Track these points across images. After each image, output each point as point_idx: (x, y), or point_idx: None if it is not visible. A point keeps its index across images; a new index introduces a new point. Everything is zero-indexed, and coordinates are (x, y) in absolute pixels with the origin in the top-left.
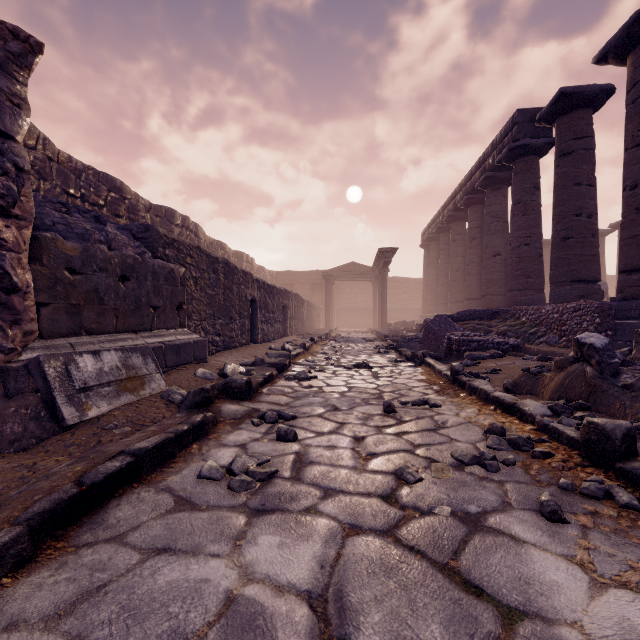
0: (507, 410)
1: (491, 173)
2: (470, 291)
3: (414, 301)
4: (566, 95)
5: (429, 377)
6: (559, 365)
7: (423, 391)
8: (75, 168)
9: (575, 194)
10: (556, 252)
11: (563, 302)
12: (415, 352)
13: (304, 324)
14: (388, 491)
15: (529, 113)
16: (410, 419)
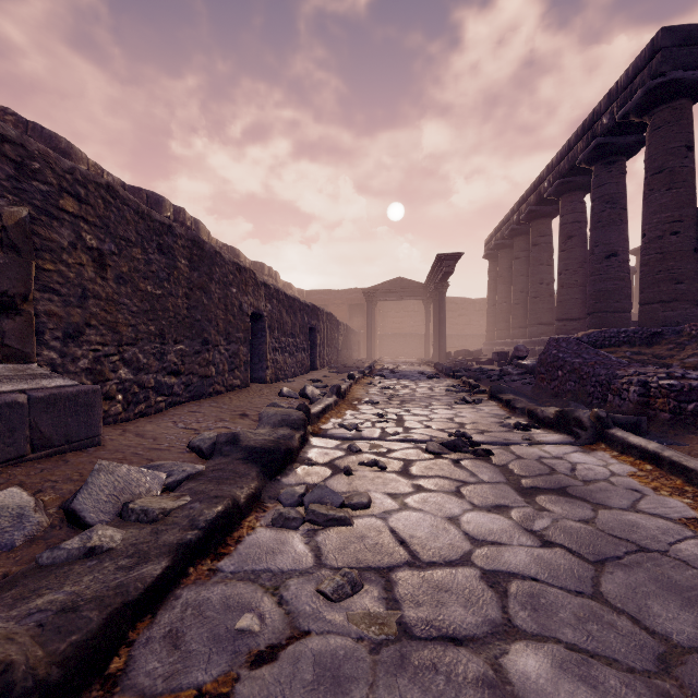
0: None
1: (605, 138)
2: (564, 309)
3: (472, 326)
4: None
5: None
6: None
7: None
8: None
9: None
10: None
11: None
12: (571, 412)
13: (340, 353)
14: None
15: (680, 32)
16: None
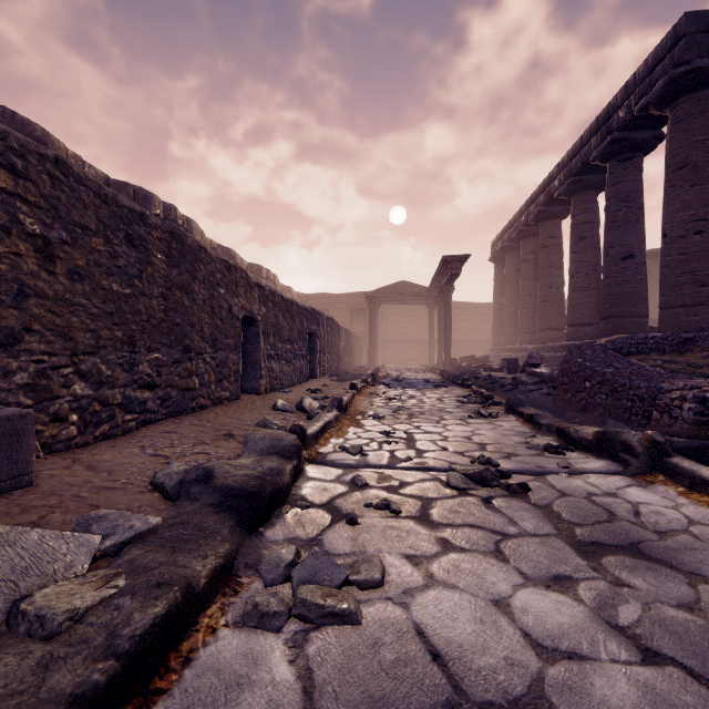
0: None
1: (621, 133)
2: (576, 313)
3: (477, 331)
4: None
5: None
6: None
7: None
8: None
9: None
10: None
11: None
12: (616, 434)
13: (341, 360)
14: None
15: (705, 18)
16: None
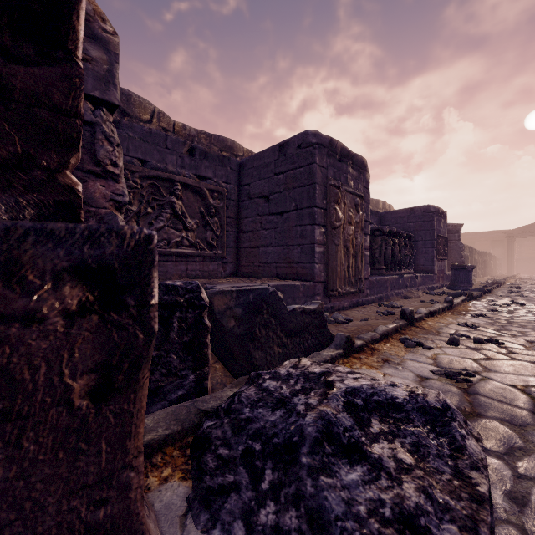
0: None
1: None
2: None
3: None
4: None
5: None
6: None
7: None
8: None
9: None
10: None
11: None
12: None
13: (492, 270)
14: None
15: None
16: None
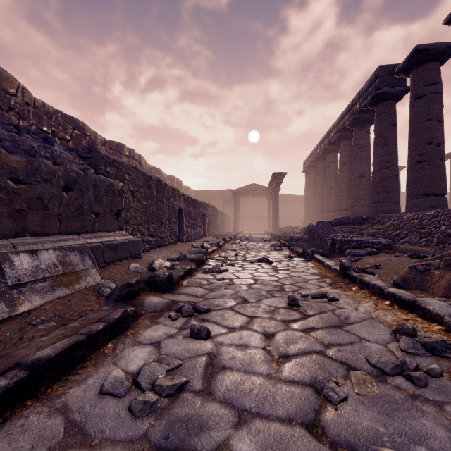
0: (405, 306)
1: (358, 115)
2: (341, 204)
3: (298, 211)
4: (420, 51)
5: (320, 271)
6: (448, 264)
7: (318, 284)
8: (47, 111)
9: (427, 127)
10: (411, 172)
11: (417, 211)
12: (305, 250)
13: (218, 228)
14: (311, 415)
15: (388, 68)
16: (314, 313)
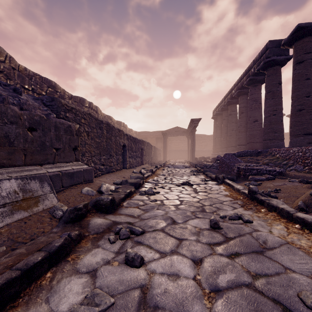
0: None
1: (252, 77)
2: (240, 141)
3: (208, 146)
4: (301, 28)
5: (231, 193)
6: None
7: (232, 205)
8: (28, 74)
9: (306, 84)
10: (294, 118)
11: (298, 146)
12: (217, 175)
13: (152, 158)
14: None
15: (276, 42)
16: (234, 236)
